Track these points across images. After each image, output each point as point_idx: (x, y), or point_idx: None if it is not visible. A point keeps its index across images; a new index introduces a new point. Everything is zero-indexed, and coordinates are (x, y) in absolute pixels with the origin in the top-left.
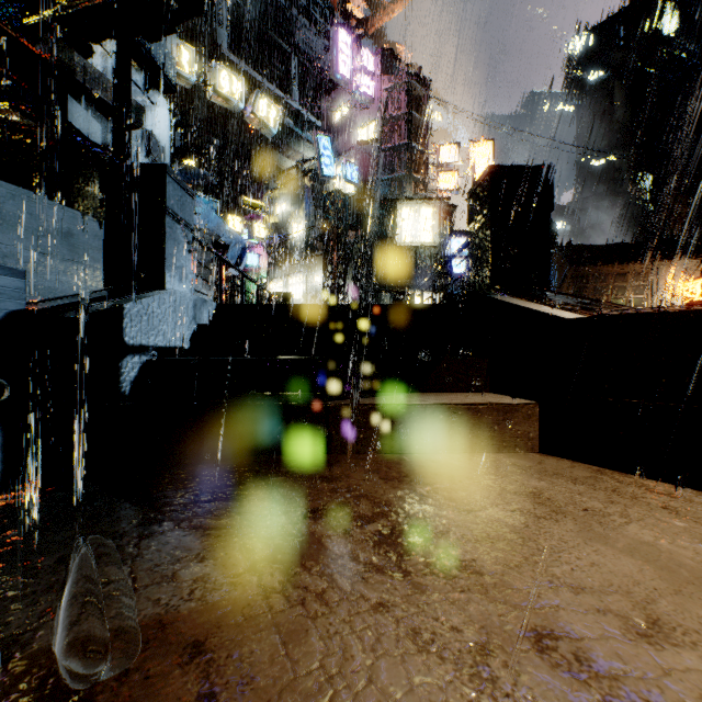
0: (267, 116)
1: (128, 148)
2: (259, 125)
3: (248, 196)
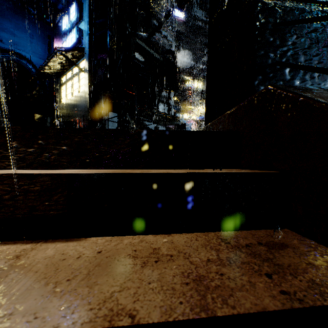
0: (198, 86)
1: (171, 112)
2: (196, 89)
3: (190, 102)
